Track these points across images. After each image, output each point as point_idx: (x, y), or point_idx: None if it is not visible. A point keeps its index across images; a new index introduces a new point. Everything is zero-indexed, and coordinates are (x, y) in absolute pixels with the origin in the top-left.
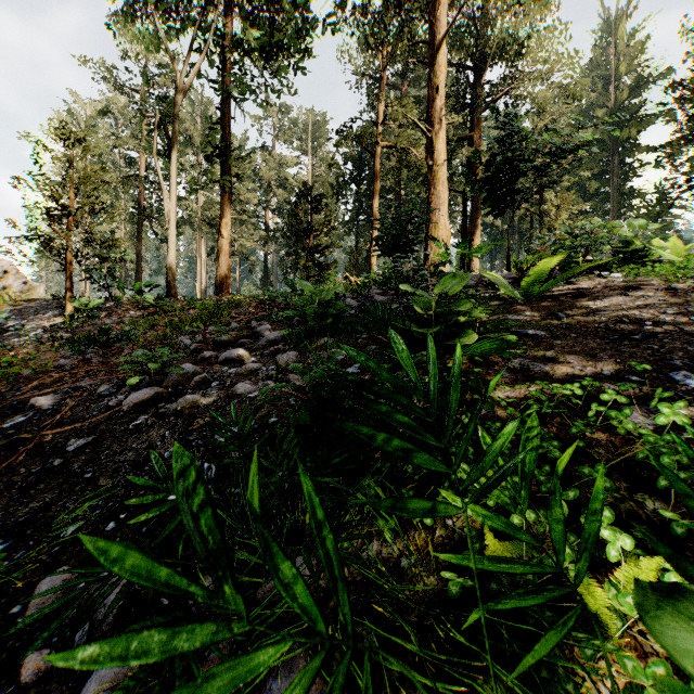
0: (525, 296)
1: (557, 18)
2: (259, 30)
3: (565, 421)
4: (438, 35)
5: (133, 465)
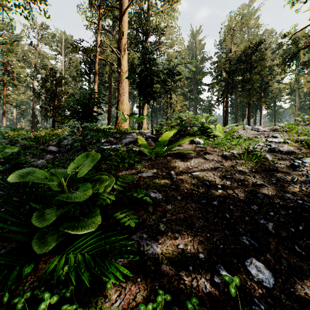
0: (156, 154)
1: (176, 23)
2: None
3: None
4: (123, 6)
5: None
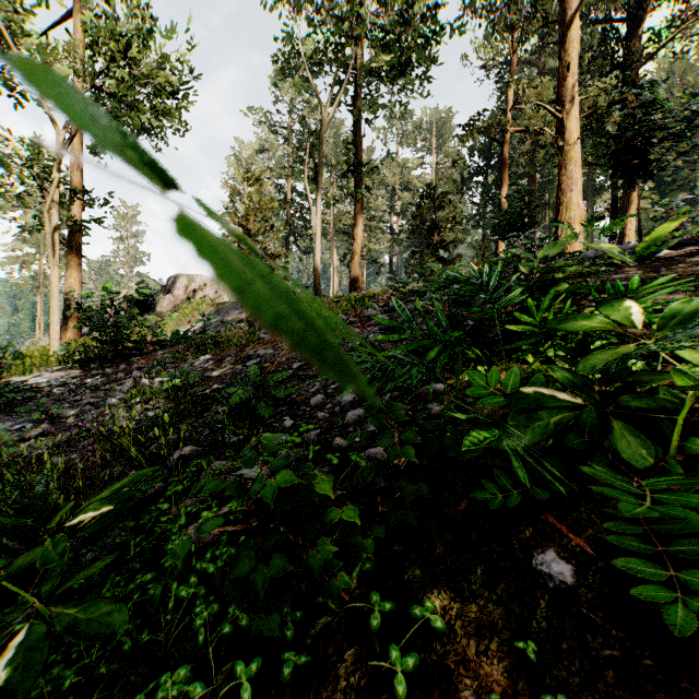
0: (638, 260)
1: None
2: (388, 54)
3: None
4: (570, 11)
5: None
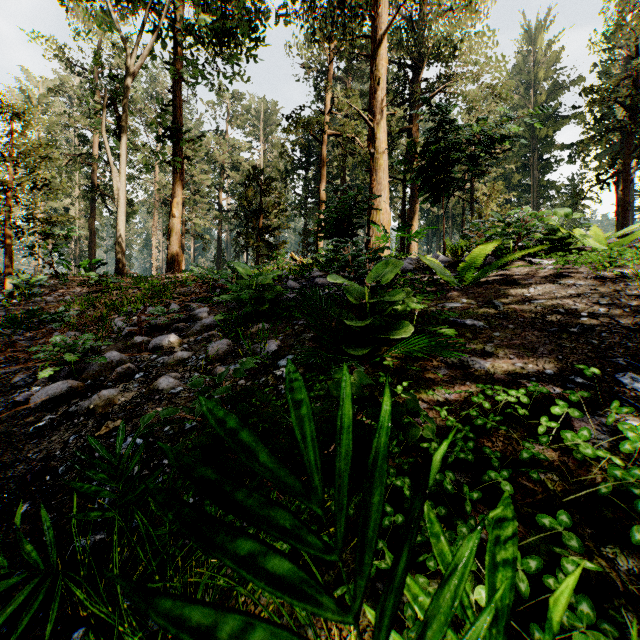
0: (461, 282)
1: (486, 25)
2: (209, 17)
3: (511, 434)
4: (379, 30)
5: (19, 485)
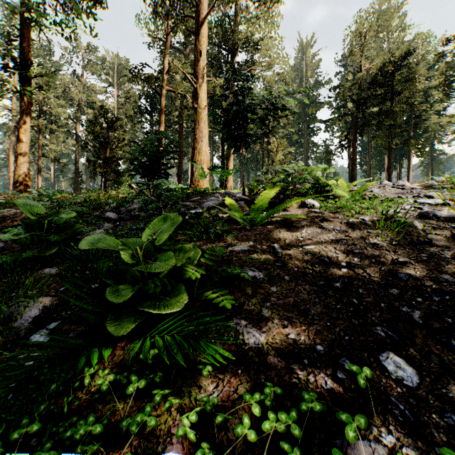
0: (252, 222)
1: (277, 33)
2: None
3: None
4: (201, 14)
5: None
